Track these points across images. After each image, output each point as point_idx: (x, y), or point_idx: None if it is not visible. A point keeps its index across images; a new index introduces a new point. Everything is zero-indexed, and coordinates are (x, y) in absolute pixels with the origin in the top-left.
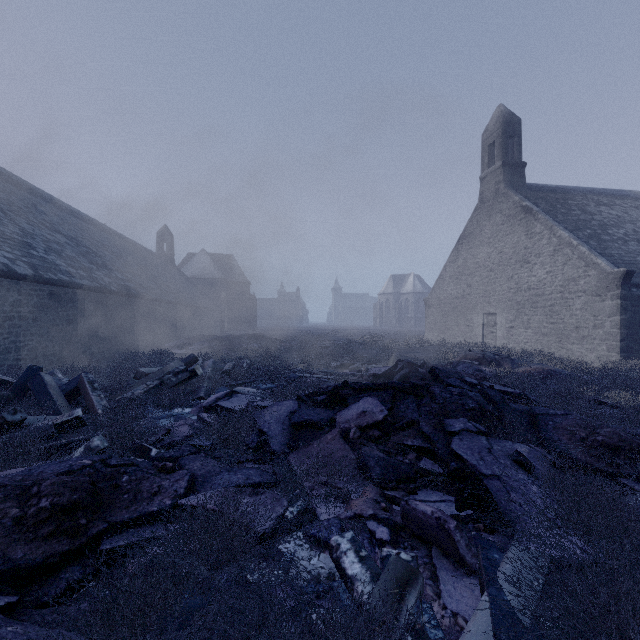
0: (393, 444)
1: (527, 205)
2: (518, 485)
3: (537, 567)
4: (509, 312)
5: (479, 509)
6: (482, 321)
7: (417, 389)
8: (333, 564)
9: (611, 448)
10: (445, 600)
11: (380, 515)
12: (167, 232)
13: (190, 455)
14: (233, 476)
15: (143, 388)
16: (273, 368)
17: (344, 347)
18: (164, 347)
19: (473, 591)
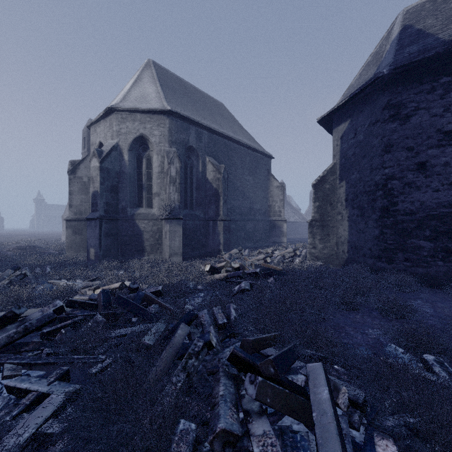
0: None
1: None
2: None
3: None
4: None
5: None
6: None
7: None
8: None
9: None
10: None
11: None
12: None
13: None
14: None
15: None
16: None
17: None
18: None
19: None
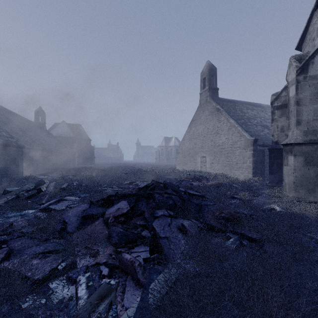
0: (133, 223)
1: (218, 107)
2: (176, 241)
3: (164, 281)
4: (211, 156)
5: (159, 253)
6: (200, 160)
7: (150, 195)
8: (75, 291)
9: (226, 219)
10: (124, 302)
11: (109, 262)
12: (41, 111)
13: (17, 238)
14: (38, 248)
15: (4, 200)
16: (90, 186)
17: (134, 173)
18: (35, 175)
19: (139, 295)
